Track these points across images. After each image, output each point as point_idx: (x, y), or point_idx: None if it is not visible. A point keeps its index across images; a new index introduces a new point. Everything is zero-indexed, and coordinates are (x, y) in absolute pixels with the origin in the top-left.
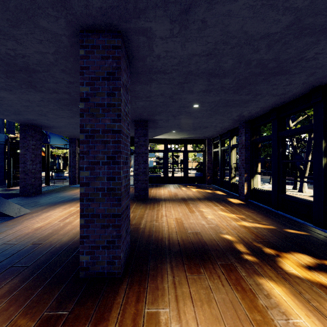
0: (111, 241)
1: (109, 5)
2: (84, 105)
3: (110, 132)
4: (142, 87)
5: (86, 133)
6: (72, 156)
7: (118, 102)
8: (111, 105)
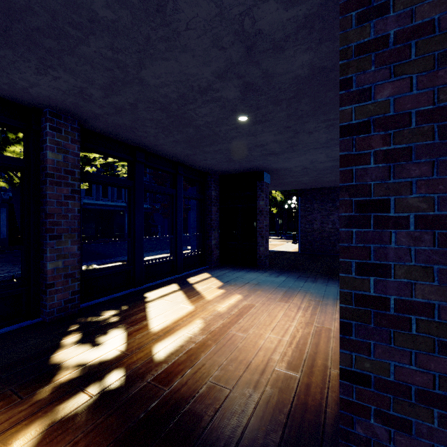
0: None
1: None
2: None
3: None
4: None
5: None
6: None
7: None
8: None
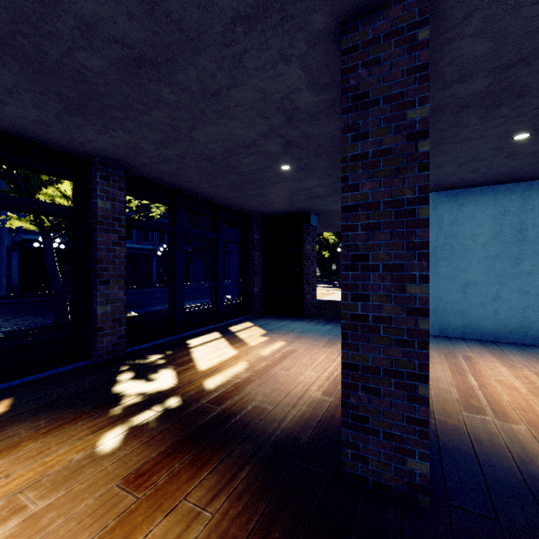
0: None
1: None
2: None
3: None
4: None
5: None
6: None
7: None
8: None
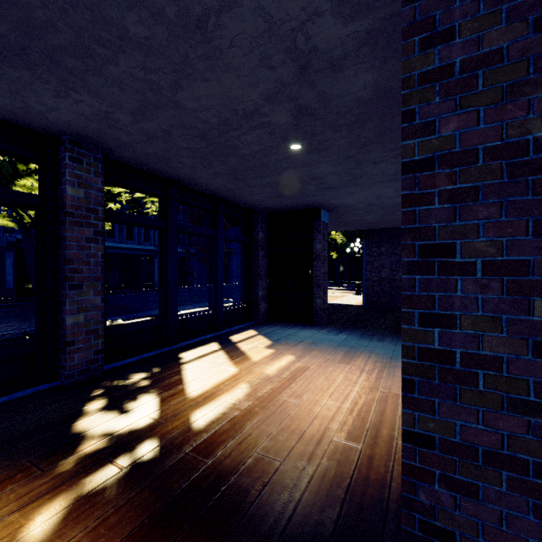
0: None
1: None
2: None
3: None
4: None
5: None
6: None
7: None
8: None
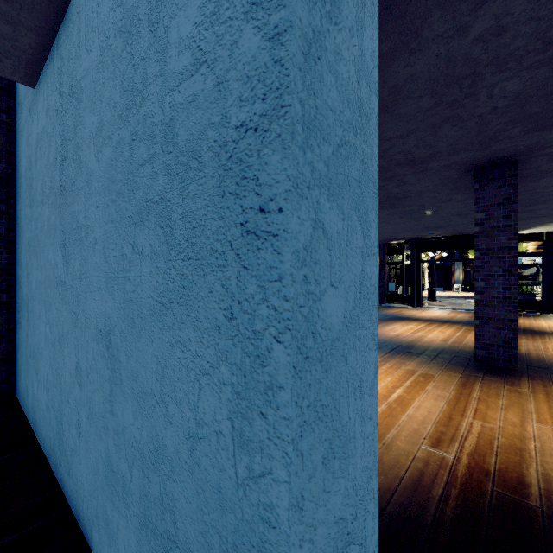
0: (506, 342)
1: (513, 153)
2: (479, 229)
3: (505, 249)
4: (524, 184)
5: (481, 251)
6: (380, 267)
7: (515, 222)
8: (506, 226)
